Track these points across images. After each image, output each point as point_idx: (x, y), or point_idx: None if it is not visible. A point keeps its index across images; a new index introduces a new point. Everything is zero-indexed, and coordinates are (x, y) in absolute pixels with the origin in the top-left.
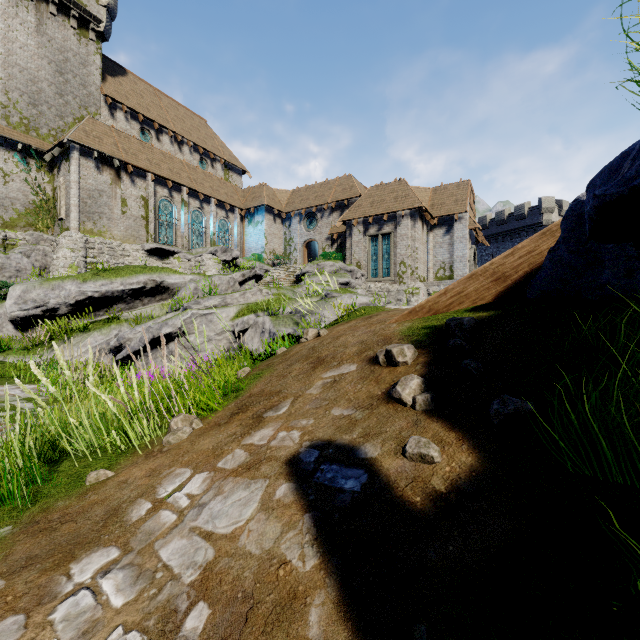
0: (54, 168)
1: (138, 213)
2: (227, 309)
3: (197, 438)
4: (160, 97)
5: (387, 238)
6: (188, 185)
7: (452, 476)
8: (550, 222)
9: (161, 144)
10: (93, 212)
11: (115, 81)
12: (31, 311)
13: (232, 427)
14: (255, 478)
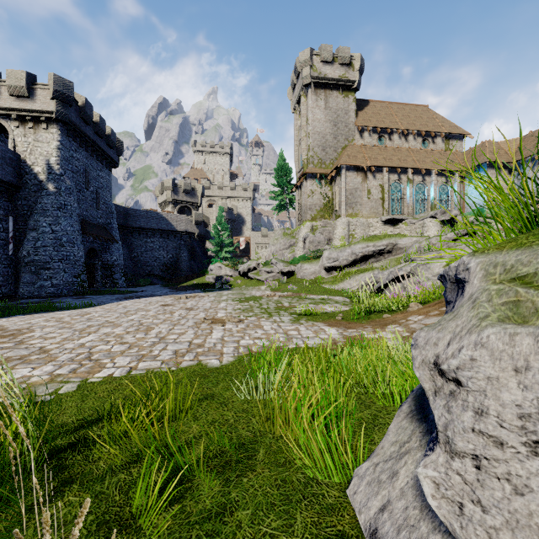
0: (332, 182)
1: (377, 197)
2: (440, 260)
3: (420, 309)
4: (391, 107)
5: None
6: (412, 166)
7: None
8: None
9: (392, 142)
10: (352, 203)
11: (362, 113)
12: (332, 263)
13: (434, 307)
14: (440, 316)
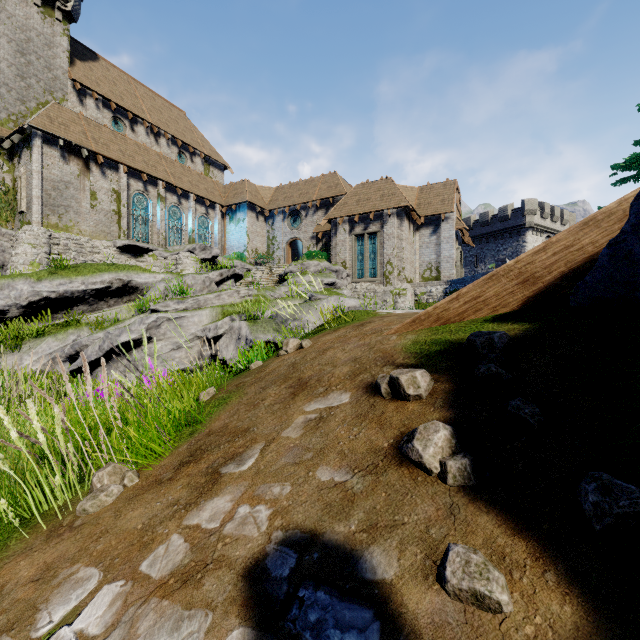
0: (14, 156)
1: (109, 207)
2: (199, 312)
3: (125, 505)
4: (135, 86)
5: (373, 237)
6: (165, 179)
7: None
8: (533, 224)
9: (136, 135)
10: (58, 205)
11: (85, 66)
12: None
13: (176, 488)
14: (191, 607)
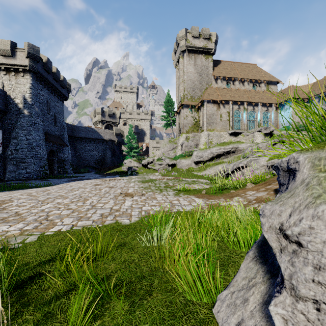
0: (198, 109)
1: (226, 119)
2: (264, 157)
3: (253, 187)
4: (234, 65)
5: None
6: (247, 100)
7: None
8: None
9: (234, 86)
10: (210, 122)
11: (217, 68)
12: (198, 159)
13: (262, 185)
14: (266, 191)
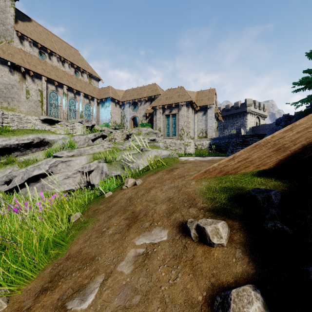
0: None
1: (36, 99)
2: (80, 157)
3: None
4: (51, 36)
5: (174, 116)
6: (67, 84)
7: None
8: (250, 111)
9: (51, 61)
10: (7, 97)
11: (23, 24)
12: None
13: None
14: None
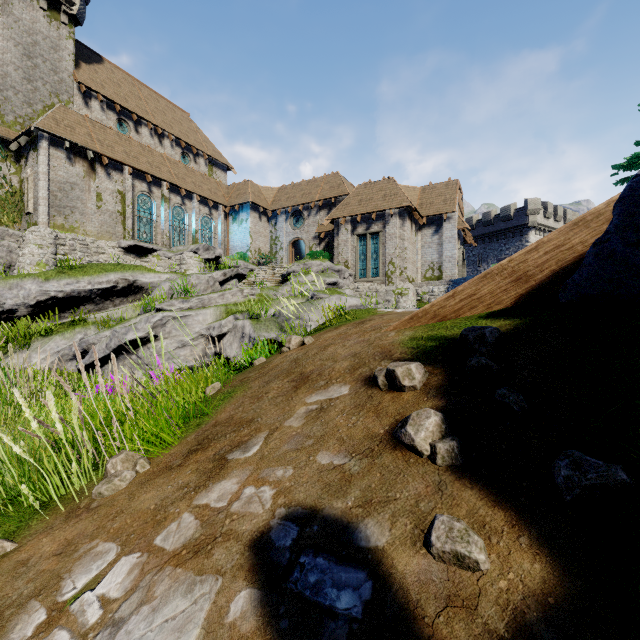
0: (21, 158)
1: (114, 208)
2: (203, 311)
3: (138, 489)
4: (139, 87)
5: (375, 237)
6: (169, 180)
7: (513, 601)
8: (535, 223)
9: (140, 136)
10: (64, 206)
11: (90, 68)
12: None
13: (185, 473)
14: (203, 573)
